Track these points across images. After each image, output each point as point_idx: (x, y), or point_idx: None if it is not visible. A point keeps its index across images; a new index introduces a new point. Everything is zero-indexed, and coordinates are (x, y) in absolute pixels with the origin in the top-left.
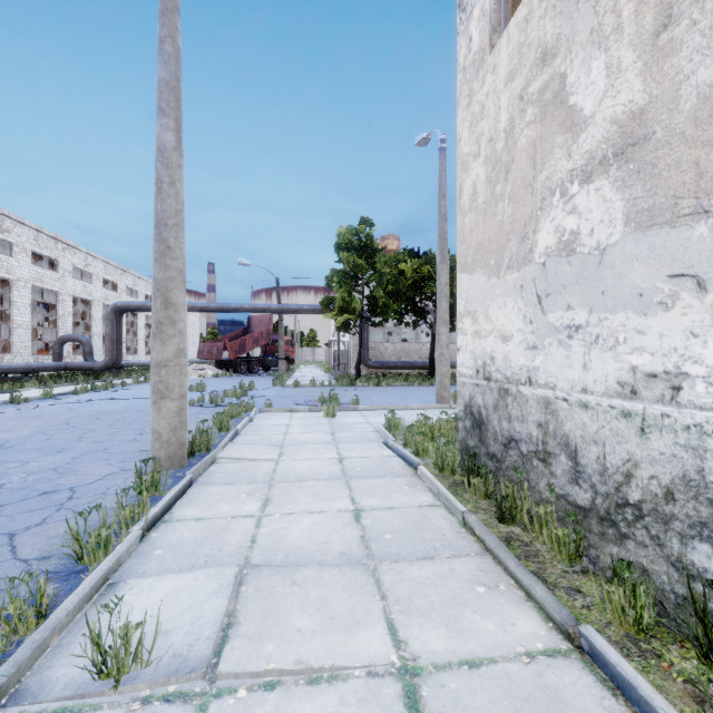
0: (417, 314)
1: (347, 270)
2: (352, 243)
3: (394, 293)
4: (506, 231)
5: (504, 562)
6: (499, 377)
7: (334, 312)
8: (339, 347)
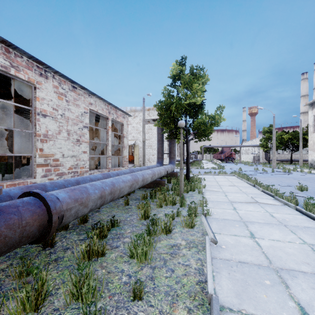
0: (287, 148)
1: (266, 137)
2: (268, 131)
3: (281, 143)
4: (314, 149)
5: (314, 170)
6: (314, 160)
7: (262, 147)
8: (259, 155)
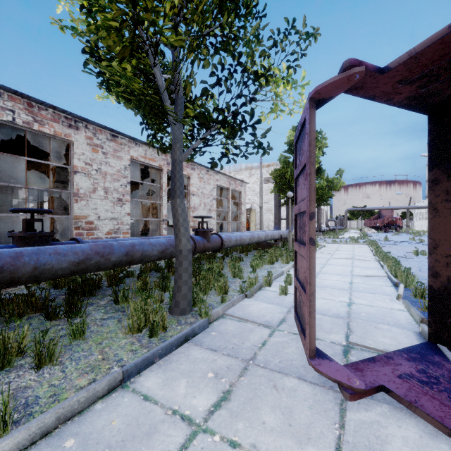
0: None
1: None
2: None
3: None
4: None
5: None
6: None
7: None
8: None
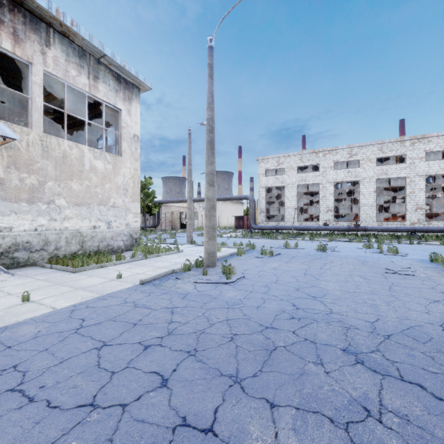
0: None
1: None
2: None
3: None
4: None
5: None
6: None
7: None
8: None
